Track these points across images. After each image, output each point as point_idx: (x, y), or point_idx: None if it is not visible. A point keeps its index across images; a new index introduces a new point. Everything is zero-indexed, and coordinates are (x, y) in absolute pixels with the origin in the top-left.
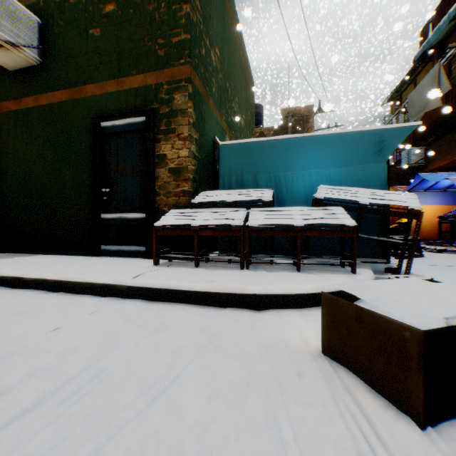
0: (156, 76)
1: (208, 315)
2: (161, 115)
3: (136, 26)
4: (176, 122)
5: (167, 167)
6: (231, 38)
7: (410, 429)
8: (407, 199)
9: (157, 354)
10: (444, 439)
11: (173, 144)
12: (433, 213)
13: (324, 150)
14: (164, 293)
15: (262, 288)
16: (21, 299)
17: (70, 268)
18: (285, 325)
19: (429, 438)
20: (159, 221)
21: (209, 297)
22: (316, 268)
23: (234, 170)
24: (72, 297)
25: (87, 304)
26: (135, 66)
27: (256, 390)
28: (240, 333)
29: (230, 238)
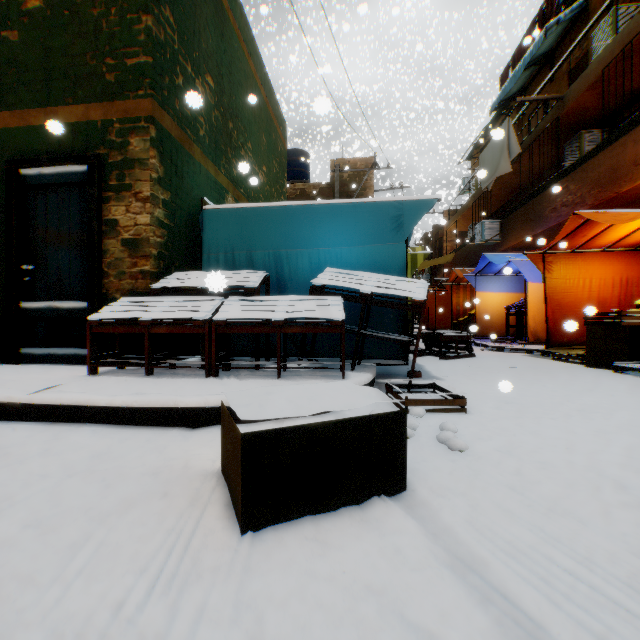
0: (104, 109)
1: (121, 436)
2: (111, 164)
3: (75, 36)
4: (133, 176)
5: (120, 237)
6: (237, 62)
7: (227, 536)
8: (415, 288)
9: (2, 486)
10: (254, 541)
11: (129, 207)
12: (505, 302)
13: (335, 224)
14: (74, 411)
15: (202, 400)
16: None
17: None
18: (210, 443)
19: (239, 542)
20: (97, 313)
21: (133, 414)
22: (307, 373)
23: (223, 245)
24: None
25: None
26: (74, 92)
27: (94, 514)
28: (139, 456)
29: (204, 336)
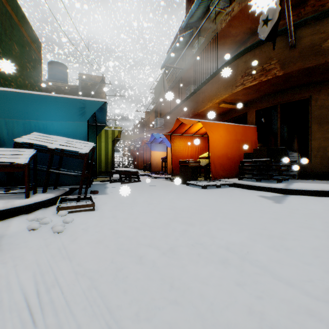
0: None
1: None
2: None
3: None
4: None
5: None
6: None
7: None
8: (84, 147)
9: None
10: None
11: None
12: (164, 156)
13: (42, 106)
14: None
15: None
16: None
17: None
18: None
19: None
20: None
21: None
22: (4, 197)
23: None
24: None
25: None
26: None
27: None
28: None
29: None
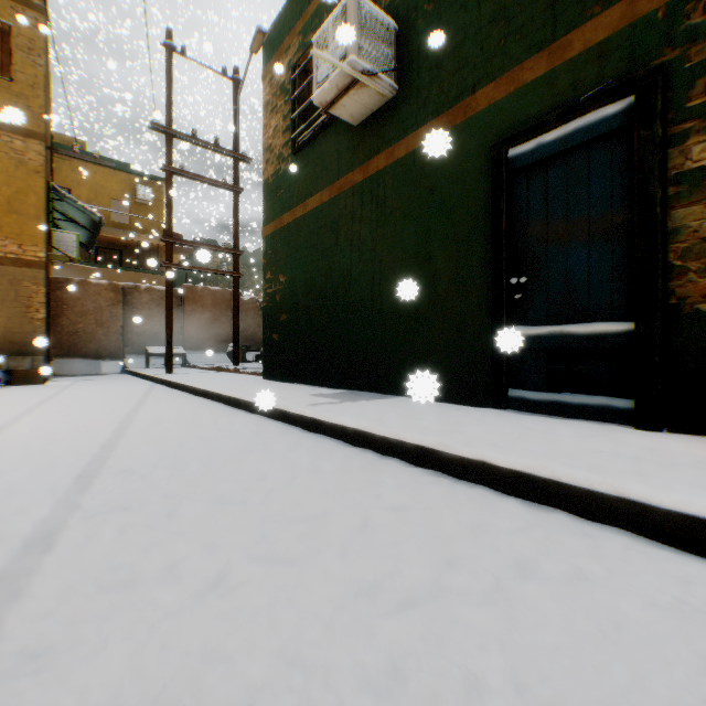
0: None
1: None
2: (687, 71)
3: None
4: None
5: None
6: None
7: None
8: None
9: None
10: None
11: None
12: None
13: None
14: None
15: None
16: (467, 507)
17: (515, 442)
18: None
19: None
20: None
21: None
22: None
23: None
24: (584, 529)
25: (697, 586)
26: None
27: None
28: None
29: None
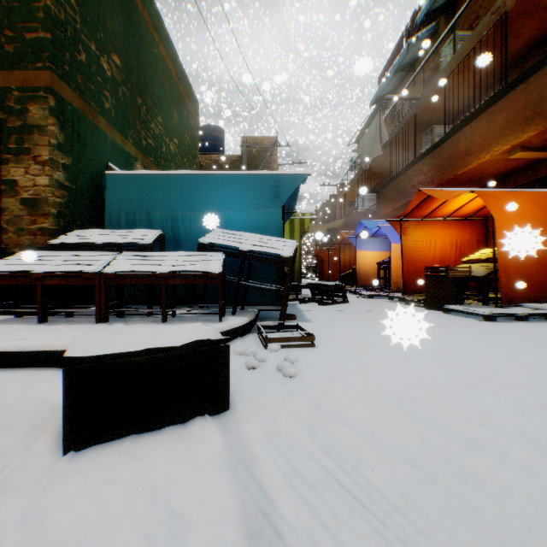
0: (4, 77)
1: None
2: (11, 128)
3: None
4: (33, 141)
5: (19, 196)
6: (147, 45)
7: (49, 457)
8: (284, 247)
9: None
10: (74, 459)
11: (29, 169)
12: (379, 259)
13: (224, 191)
14: None
15: None
16: None
17: None
18: None
19: (59, 461)
20: None
21: (12, 358)
22: (191, 318)
23: (124, 206)
24: None
25: None
26: None
27: None
28: (2, 394)
29: None
